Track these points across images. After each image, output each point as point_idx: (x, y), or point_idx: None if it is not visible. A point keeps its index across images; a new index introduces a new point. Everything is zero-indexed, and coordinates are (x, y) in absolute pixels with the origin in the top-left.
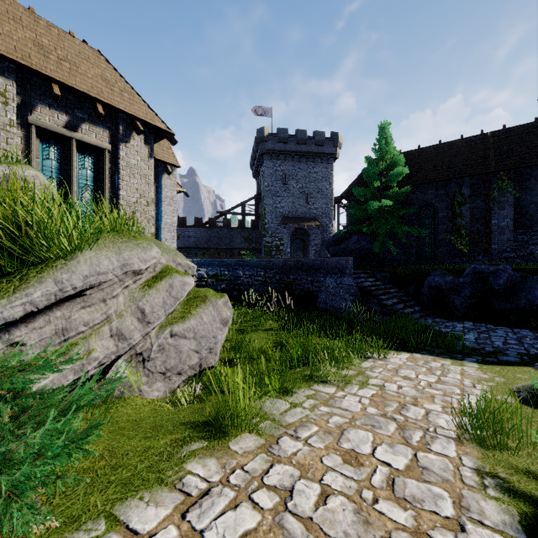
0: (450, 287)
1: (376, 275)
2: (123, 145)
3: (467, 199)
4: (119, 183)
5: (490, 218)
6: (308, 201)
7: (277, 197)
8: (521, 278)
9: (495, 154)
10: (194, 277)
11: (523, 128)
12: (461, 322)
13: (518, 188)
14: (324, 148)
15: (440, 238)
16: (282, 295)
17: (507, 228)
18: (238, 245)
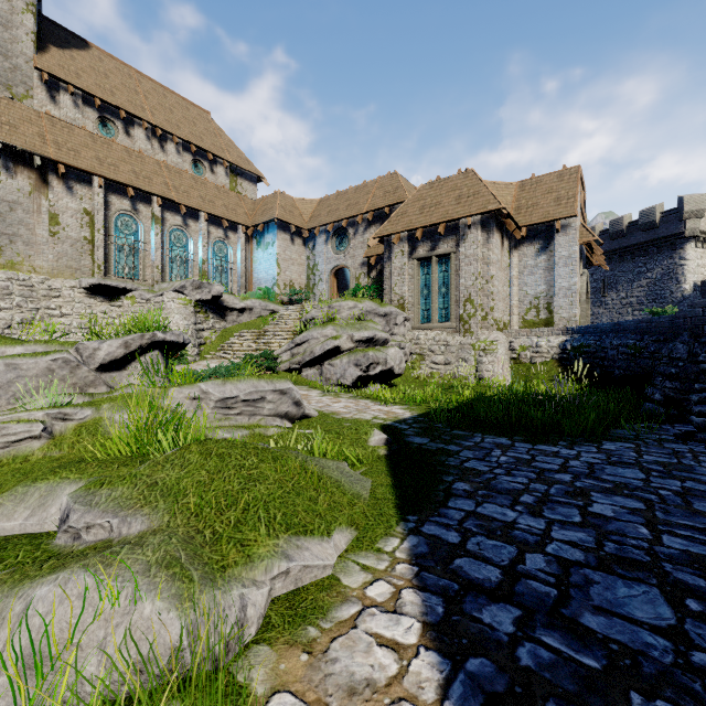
0: None
1: None
2: (462, 243)
3: None
4: (460, 274)
5: None
6: None
7: None
8: None
9: None
10: (556, 349)
11: None
12: None
13: None
14: None
15: None
16: (650, 378)
17: None
18: None
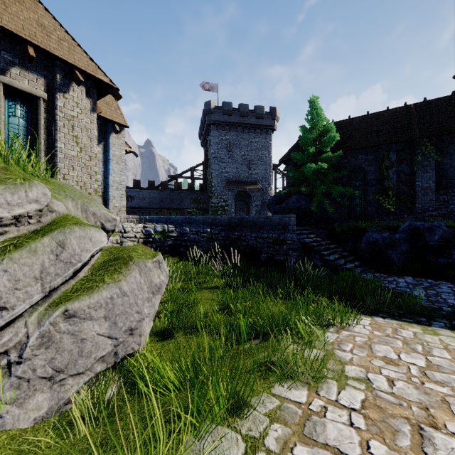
0: (387, 243)
1: (315, 231)
2: (61, 95)
3: (394, 163)
4: (56, 135)
5: (414, 180)
6: (249, 167)
7: (223, 163)
8: (454, 234)
9: (418, 123)
10: (141, 234)
11: (442, 100)
12: (400, 277)
13: (439, 153)
14: (264, 121)
15: (369, 198)
16: (228, 251)
17: (429, 189)
18: (187, 205)
